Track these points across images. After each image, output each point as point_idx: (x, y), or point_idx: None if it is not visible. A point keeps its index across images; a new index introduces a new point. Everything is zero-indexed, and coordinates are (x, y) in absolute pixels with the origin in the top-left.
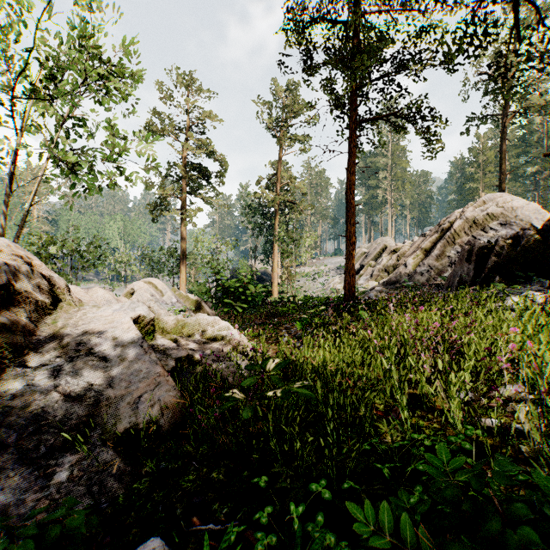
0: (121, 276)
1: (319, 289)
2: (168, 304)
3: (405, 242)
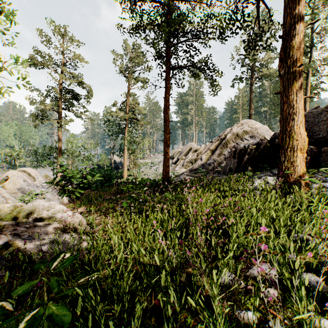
0: (12, 165)
1: (153, 173)
2: (39, 187)
3: (201, 146)
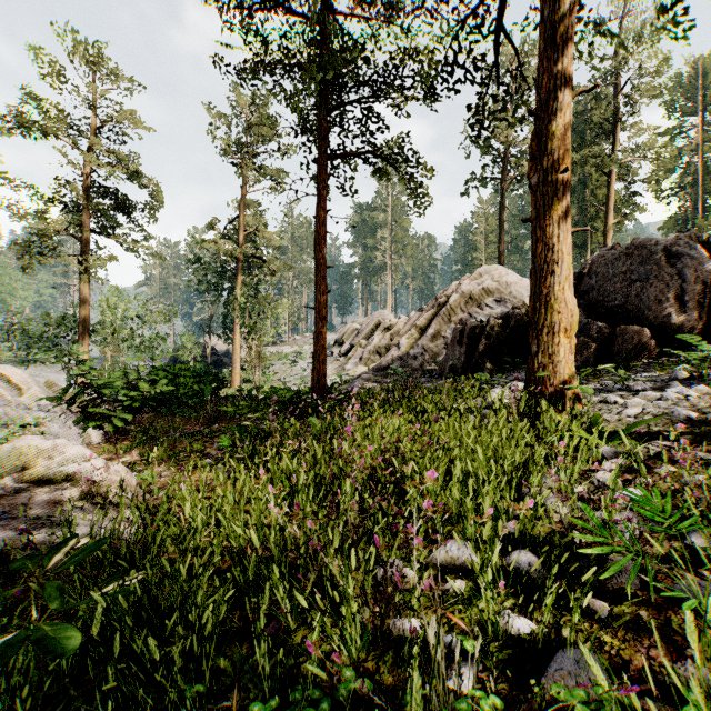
0: None
1: (298, 376)
2: (32, 409)
3: (400, 318)
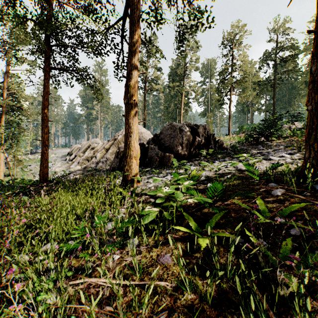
0: None
1: None
2: None
3: (99, 144)
